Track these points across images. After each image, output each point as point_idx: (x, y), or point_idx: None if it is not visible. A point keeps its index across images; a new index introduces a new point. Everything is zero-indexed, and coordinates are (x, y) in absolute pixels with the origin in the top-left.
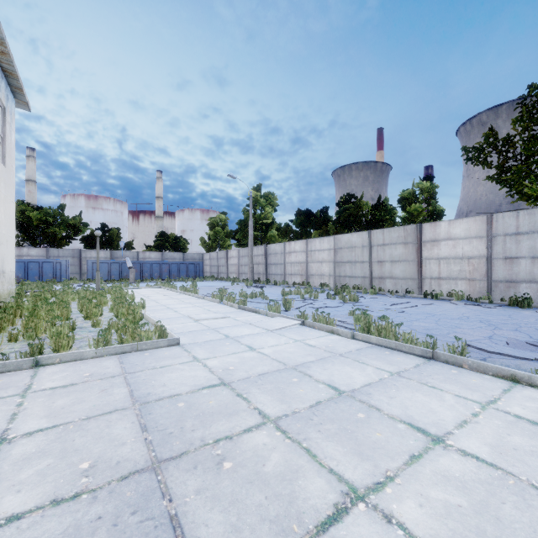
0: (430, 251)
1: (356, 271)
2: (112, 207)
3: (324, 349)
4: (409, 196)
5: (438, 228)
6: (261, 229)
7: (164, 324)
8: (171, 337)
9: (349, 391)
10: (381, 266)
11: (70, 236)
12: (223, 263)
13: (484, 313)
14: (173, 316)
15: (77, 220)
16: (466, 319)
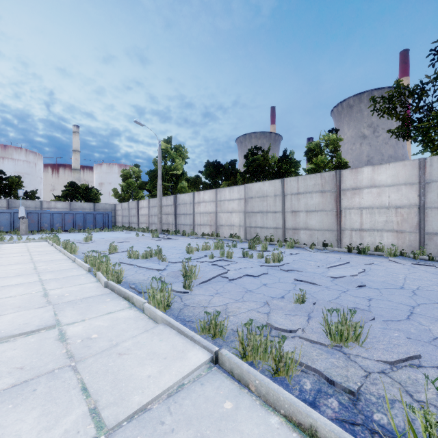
0: (351, 200)
1: (267, 222)
2: (23, 157)
3: None
4: (316, 147)
5: (360, 174)
6: (172, 180)
7: None
8: None
9: None
10: (295, 216)
11: None
12: (134, 213)
13: None
14: None
15: None
16: None
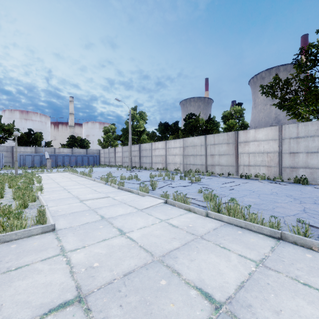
0: (243, 148)
1: (196, 161)
2: (38, 119)
3: (186, 230)
4: (228, 115)
5: (248, 134)
6: (137, 134)
7: (52, 206)
8: (48, 222)
9: (226, 301)
10: (212, 157)
11: (5, 137)
12: (112, 156)
13: (284, 189)
14: (64, 197)
15: (11, 126)
16: (276, 194)
